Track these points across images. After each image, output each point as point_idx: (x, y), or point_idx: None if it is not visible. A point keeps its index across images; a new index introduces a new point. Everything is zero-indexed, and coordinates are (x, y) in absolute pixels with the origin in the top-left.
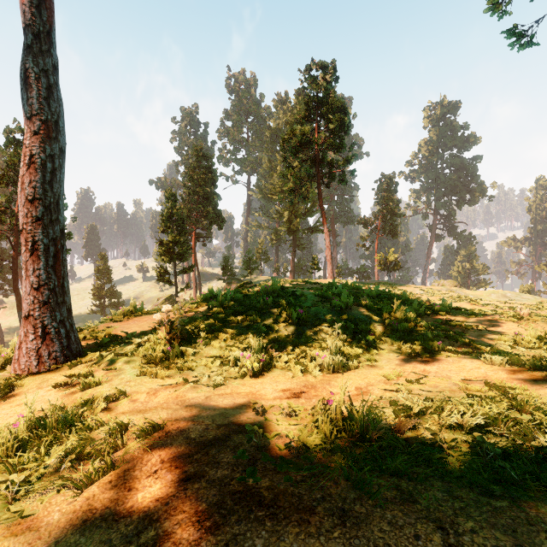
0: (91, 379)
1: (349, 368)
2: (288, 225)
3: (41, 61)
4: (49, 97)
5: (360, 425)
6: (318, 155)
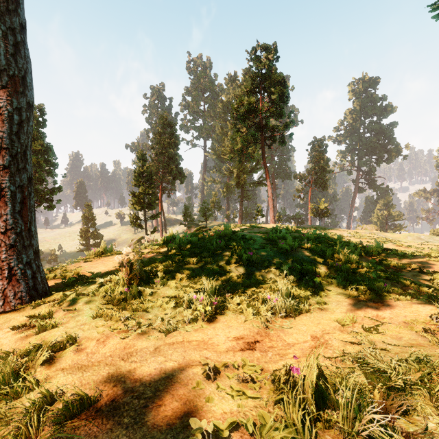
0: (49, 320)
1: (300, 312)
2: (237, 180)
3: (8, 19)
4: (16, 54)
5: (341, 415)
6: (262, 122)
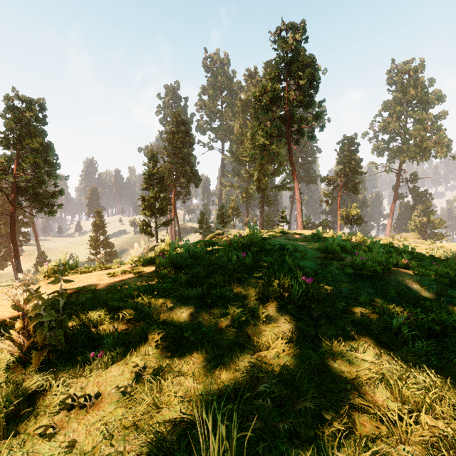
0: None
1: None
2: (257, 183)
3: None
4: None
5: None
6: (288, 113)
